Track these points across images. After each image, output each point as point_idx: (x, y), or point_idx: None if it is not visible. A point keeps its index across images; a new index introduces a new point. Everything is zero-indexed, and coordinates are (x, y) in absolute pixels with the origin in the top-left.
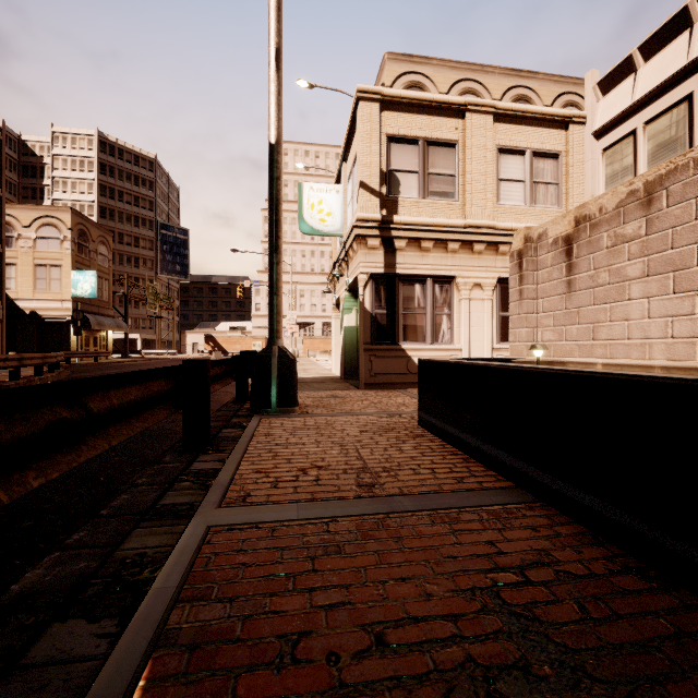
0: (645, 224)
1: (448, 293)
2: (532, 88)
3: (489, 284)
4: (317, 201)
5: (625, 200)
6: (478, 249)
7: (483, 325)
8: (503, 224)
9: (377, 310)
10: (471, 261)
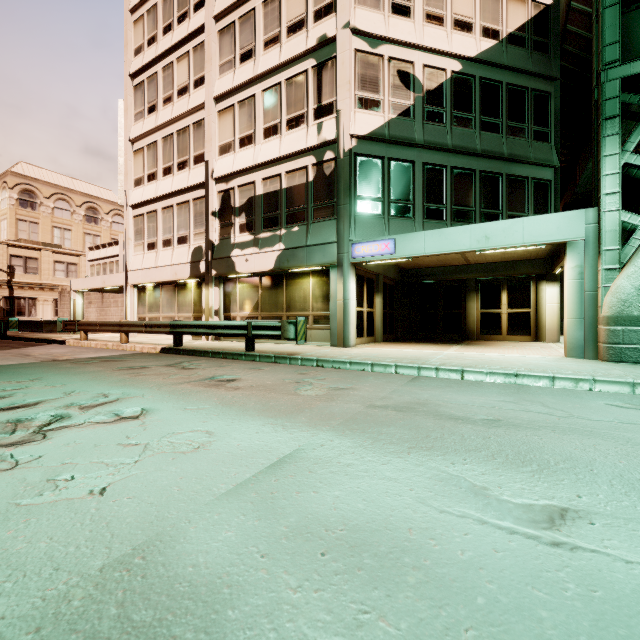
0: None
1: (35, 302)
2: (98, 204)
3: (51, 300)
4: None
5: None
6: (46, 290)
7: (49, 312)
8: (56, 283)
9: (6, 307)
10: (44, 293)
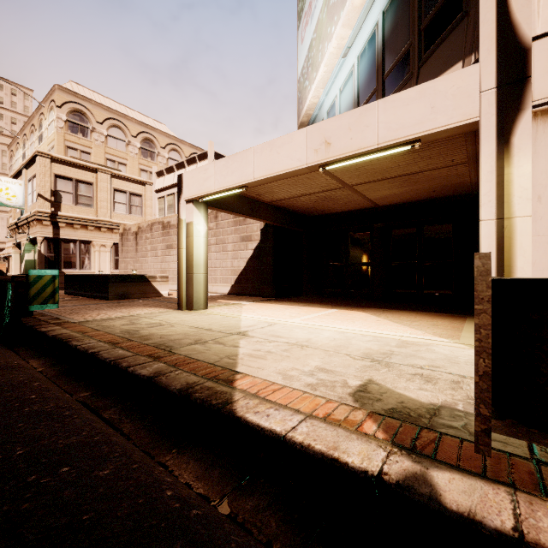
0: (151, 235)
1: (89, 248)
2: (154, 136)
3: (109, 245)
4: (5, 187)
5: (148, 226)
6: (104, 230)
7: (106, 262)
8: (116, 221)
9: (49, 254)
10: (100, 235)
